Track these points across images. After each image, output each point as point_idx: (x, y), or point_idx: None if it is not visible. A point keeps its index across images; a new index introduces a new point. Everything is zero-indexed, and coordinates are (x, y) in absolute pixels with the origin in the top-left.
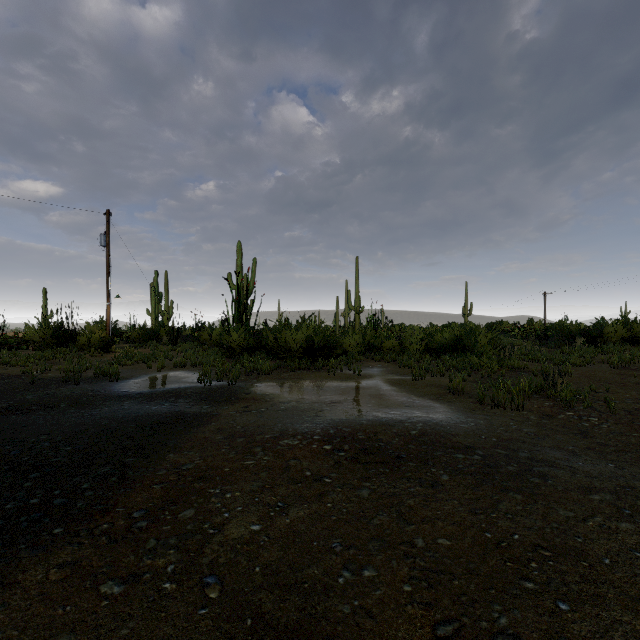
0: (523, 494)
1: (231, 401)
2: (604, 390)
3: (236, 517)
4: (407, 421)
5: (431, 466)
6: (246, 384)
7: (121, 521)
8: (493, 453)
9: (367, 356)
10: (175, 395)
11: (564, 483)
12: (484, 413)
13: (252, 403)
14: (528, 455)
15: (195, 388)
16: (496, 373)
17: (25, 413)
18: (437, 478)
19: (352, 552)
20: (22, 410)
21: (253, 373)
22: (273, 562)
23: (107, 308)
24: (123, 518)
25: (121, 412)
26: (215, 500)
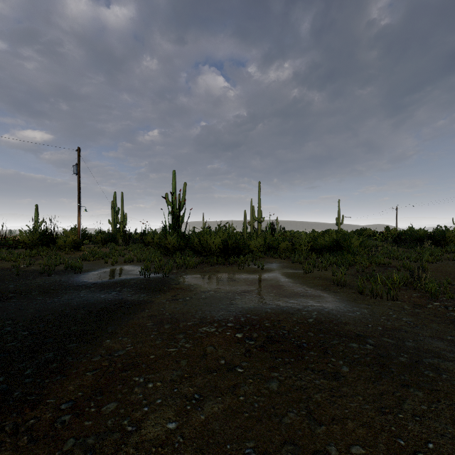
0: (423, 390)
1: (163, 290)
2: None
3: (154, 412)
4: (304, 310)
5: (330, 355)
6: (176, 276)
7: (48, 414)
8: (382, 342)
9: (267, 254)
10: (121, 285)
11: None
12: (365, 303)
13: (179, 292)
14: (414, 345)
15: (137, 279)
16: (367, 268)
17: (2, 300)
18: (338, 369)
19: None
20: (1, 297)
21: (182, 267)
22: None
23: (78, 219)
24: (51, 411)
25: (76, 300)
26: (138, 391)
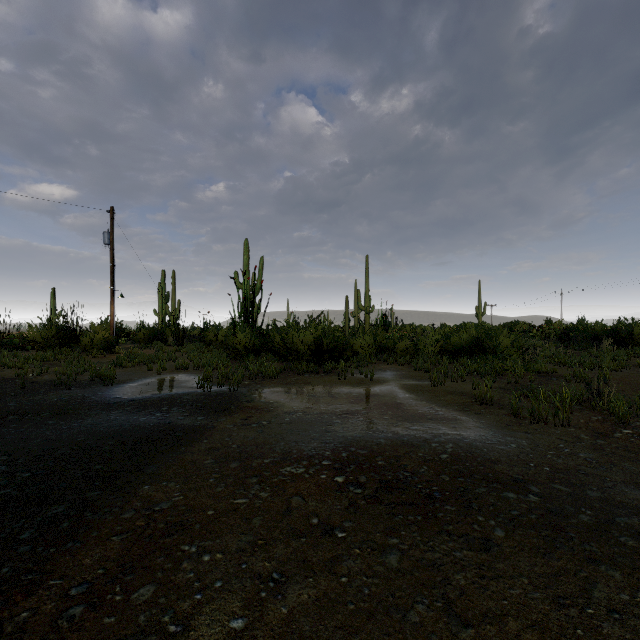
0: (621, 569)
1: (230, 411)
2: None
3: (211, 602)
4: (433, 440)
5: (476, 511)
6: (249, 390)
7: (50, 604)
8: (552, 490)
9: (379, 358)
10: (169, 403)
11: None
12: (523, 430)
13: (253, 414)
14: (599, 495)
15: (193, 394)
16: (522, 378)
17: None
18: (489, 533)
19: None
20: None
21: (258, 377)
22: None
23: (111, 308)
24: (54, 599)
25: (104, 424)
26: (187, 566)
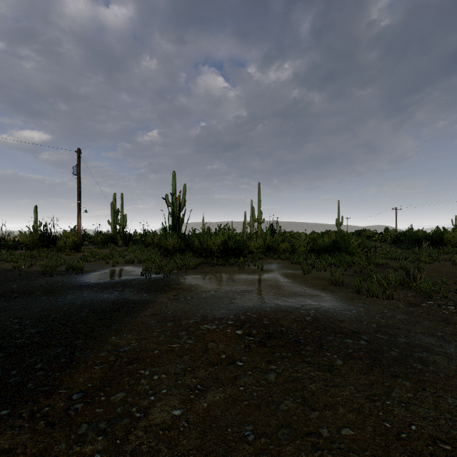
0: (411, 380)
1: (165, 290)
2: (452, 283)
3: (160, 401)
4: (302, 308)
5: (326, 350)
6: (177, 276)
7: (61, 403)
8: (375, 338)
9: (267, 255)
10: (123, 285)
11: (444, 369)
12: (362, 301)
13: (181, 292)
14: (405, 340)
15: (139, 280)
16: (365, 268)
17: (7, 300)
18: (332, 362)
19: (263, 441)
20: (5, 297)
21: (183, 268)
22: (191, 451)
23: (78, 220)
24: (63, 400)
25: (80, 299)
26: (144, 382)
